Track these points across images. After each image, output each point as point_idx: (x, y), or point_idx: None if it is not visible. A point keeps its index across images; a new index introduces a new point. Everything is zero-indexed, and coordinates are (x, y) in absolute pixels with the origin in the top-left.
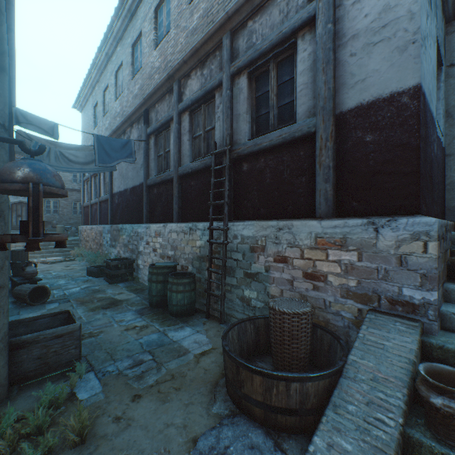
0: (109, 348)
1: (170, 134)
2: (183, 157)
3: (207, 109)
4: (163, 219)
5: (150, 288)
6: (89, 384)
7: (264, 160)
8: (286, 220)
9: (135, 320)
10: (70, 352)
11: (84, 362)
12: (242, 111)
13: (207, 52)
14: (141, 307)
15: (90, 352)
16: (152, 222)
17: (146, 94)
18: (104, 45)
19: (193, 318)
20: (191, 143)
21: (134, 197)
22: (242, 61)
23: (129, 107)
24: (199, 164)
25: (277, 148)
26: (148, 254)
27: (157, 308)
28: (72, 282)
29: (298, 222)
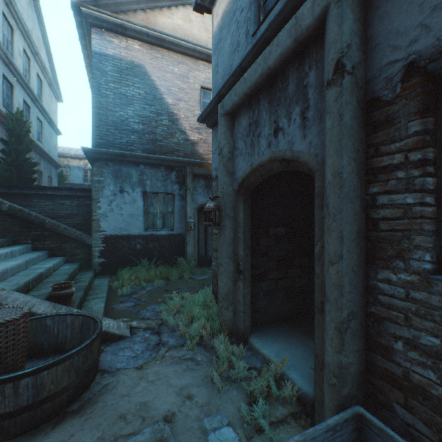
0: None
1: None
2: None
3: None
4: None
5: None
6: None
7: None
8: None
9: None
10: None
11: None
12: None
13: None
14: None
15: None
16: None
17: None
18: None
19: None
20: None
21: None
22: None
23: None
24: None
25: None
26: None
27: None
28: None
29: None
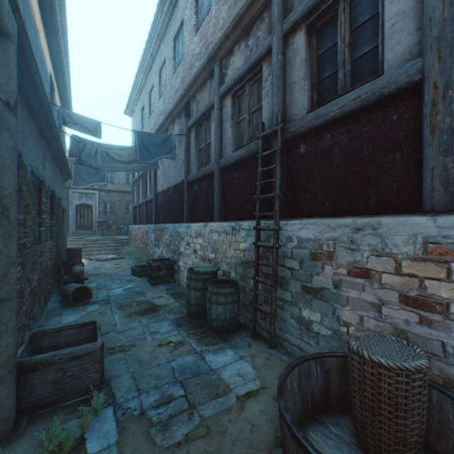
0: (137, 371)
1: (211, 124)
2: (225, 147)
3: (253, 87)
4: (203, 218)
5: (188, 296)
6: (104, 427)
7: (331, 136)
8: (368, 216)
9: (170, 333)
10: (89, 377)
11: (102, 393)
12: (298, 78)
13: (252, 18)
14: (179, 316)
15: (115, 374)
16: (193, 221)
17: (187, 84)
18: (148, 45)
19: (235, 337)
20: (234, 130)
21: (175, 195)
22: (298, 12)
23: (171, 103)
24: (243, 152)
25: (351, 116)
26: (188, 256)
27: (195, 318)
28: (117, 281)
29: (390, 220)
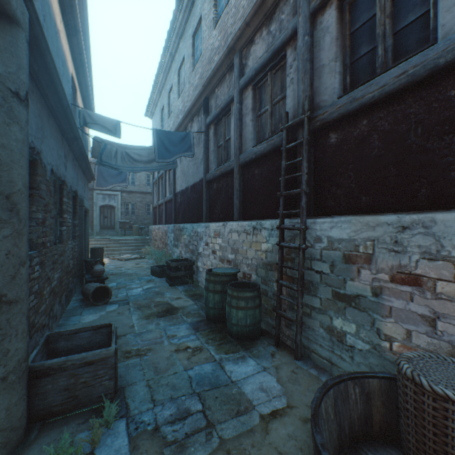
0: (152, 379)
1: (231, 118)
2: (245, 142)
3: (275, 76)
4: (222, 217)
5: (206, 299)
6: (116, 442)
7: (368, 121)
8: (416, 212)
9: (188, 338)
10: (102, 384)
11: (115, 404)
12: (328, 60)
13: (275, 0)
14: (197, 319)
15: (130, 381)
16: (211, 220)
17: (205, 80)
18: (167, 45)
19: (257, 345)
20: (255, 123)
21: (194, 194)
22: None
23: (190, 101)
24: (265, 146)
25: (394, 96)
26: (207, 256)
27: (214, 322)
28: (136, 281)
29: (448, 216)
